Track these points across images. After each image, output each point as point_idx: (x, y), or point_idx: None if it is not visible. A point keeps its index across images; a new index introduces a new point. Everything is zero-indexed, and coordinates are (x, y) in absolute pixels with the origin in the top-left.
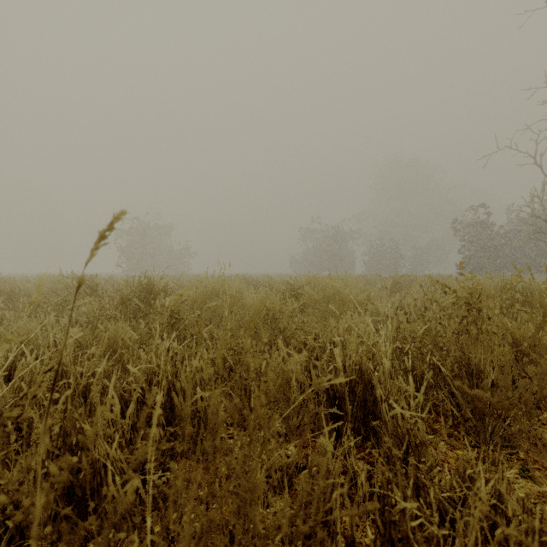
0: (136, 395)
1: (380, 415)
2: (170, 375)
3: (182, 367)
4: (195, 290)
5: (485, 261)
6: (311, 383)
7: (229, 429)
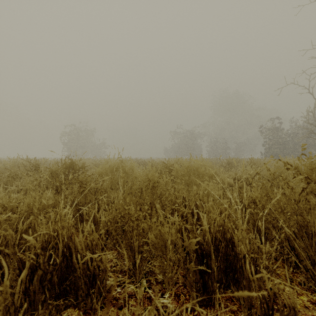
0: (27, 262)
1: (242, 272)
2: (65, 239)
3: (87, 223)
4: (102, 167)
5: (277, 150)
6: (184, 243)
7: (118, 276)
